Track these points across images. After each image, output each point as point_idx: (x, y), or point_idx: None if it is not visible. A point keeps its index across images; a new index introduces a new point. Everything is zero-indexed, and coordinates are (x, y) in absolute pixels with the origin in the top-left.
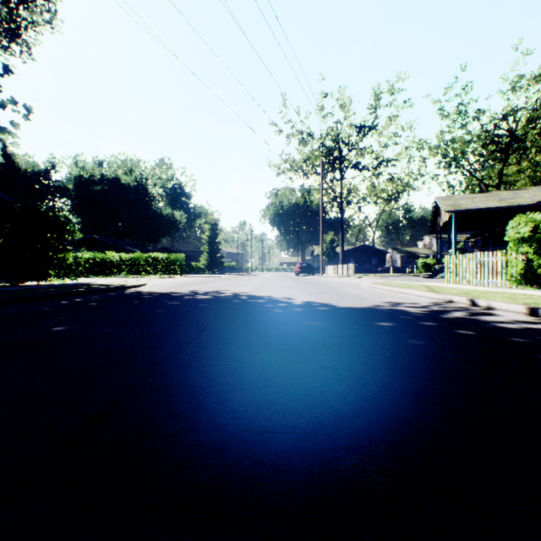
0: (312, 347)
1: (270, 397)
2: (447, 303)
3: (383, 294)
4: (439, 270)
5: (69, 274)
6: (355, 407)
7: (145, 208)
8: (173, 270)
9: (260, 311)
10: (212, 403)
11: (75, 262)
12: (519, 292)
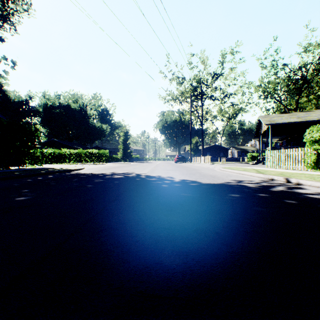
0: (187, 213)
1: (158, 258)
2: (270, 180)
3: (229, 175)
4: (261, 160)
5: (37, 162)
6: (225, 268)
7: (85, 123)
8: (101, 159)
9: (153, 186)
10: (112, 264)
11: (41, 155)
12: (314, 174)
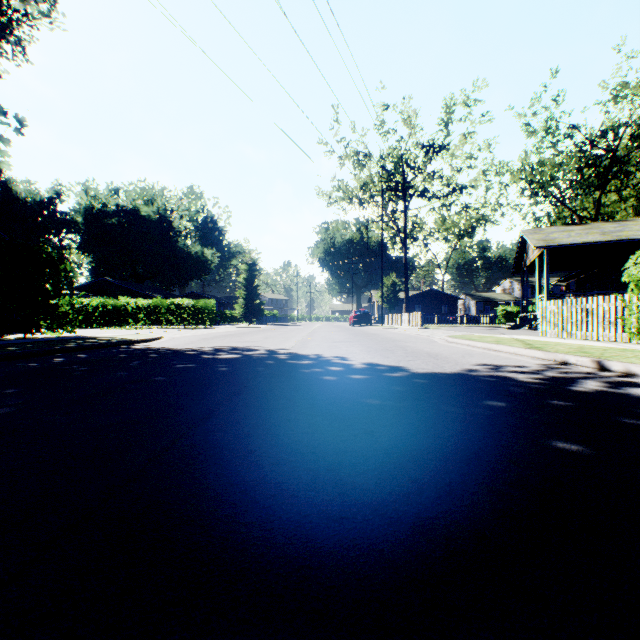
0: (388, 460)
1: None
2: (561, 365)
3: (467, 352)
4: (526, 320)
5: (64, 325)
6: None
7: (170, 245)
8: (201, 319)
9: (303, 379)
10: None
11: (73, 310)
12: None
